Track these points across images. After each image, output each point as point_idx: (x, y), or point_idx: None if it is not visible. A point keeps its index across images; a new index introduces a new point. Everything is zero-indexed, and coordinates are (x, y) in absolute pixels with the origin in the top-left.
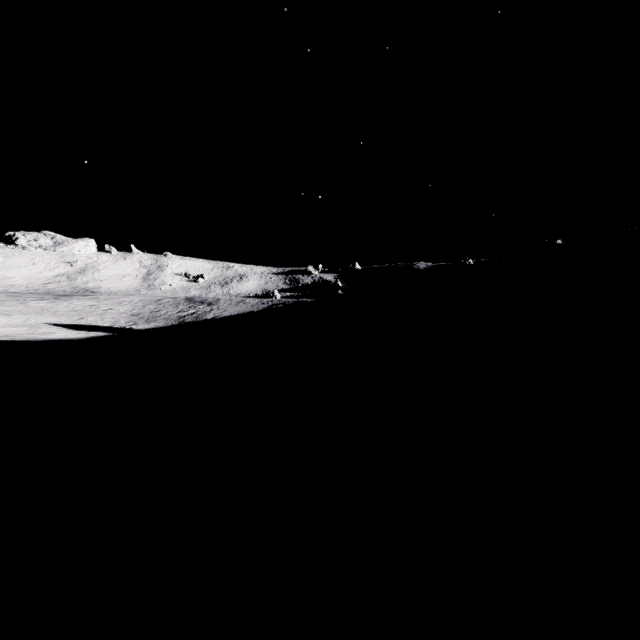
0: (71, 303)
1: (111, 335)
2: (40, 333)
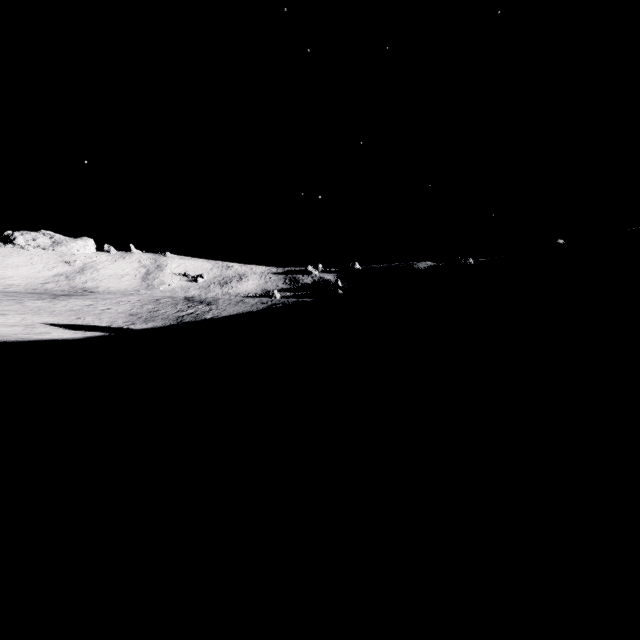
0: (69, 303)
1: (108, 335)
2: (35, 333)
